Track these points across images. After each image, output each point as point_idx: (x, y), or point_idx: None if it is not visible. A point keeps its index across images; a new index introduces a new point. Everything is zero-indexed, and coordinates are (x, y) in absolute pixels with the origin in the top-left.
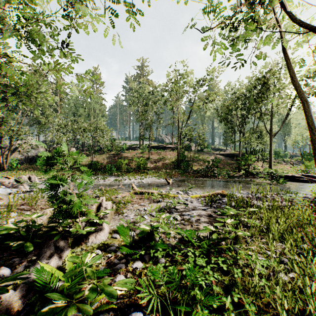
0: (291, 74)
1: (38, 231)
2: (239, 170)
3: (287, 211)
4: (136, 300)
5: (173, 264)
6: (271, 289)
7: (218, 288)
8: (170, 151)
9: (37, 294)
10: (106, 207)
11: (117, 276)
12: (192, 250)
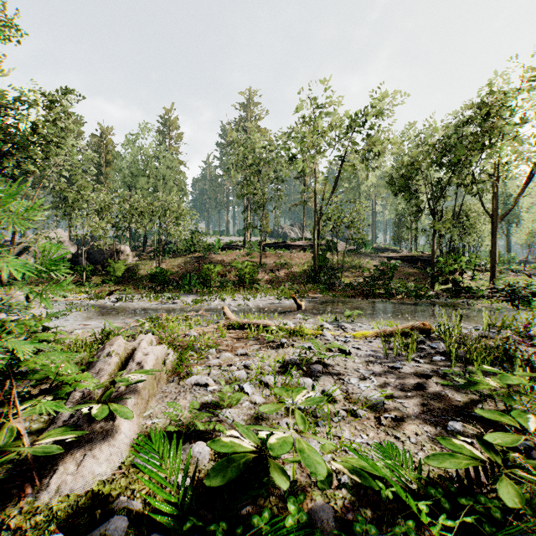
0: None
1: None
2: (433, 284)
3: None
4: None
5: None
6: None
7: None
8: (298, 252)
9: None
10: (142, 362)
11: None
12: None
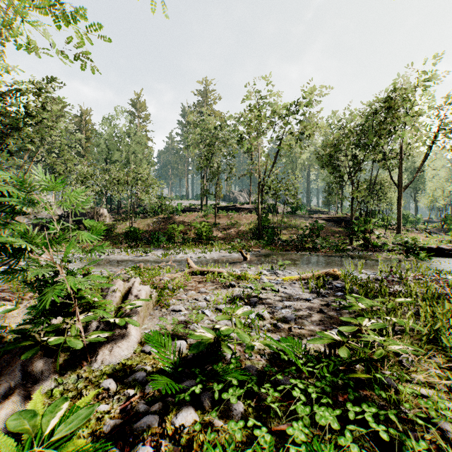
0: None
1: None
2: (352, 240)
3: None
4: None
5: (261, 417)
6: None
7: None
8: (246, 214)
9: None
10: (138, 295)
11: (136, 450)
12: (301, 384)
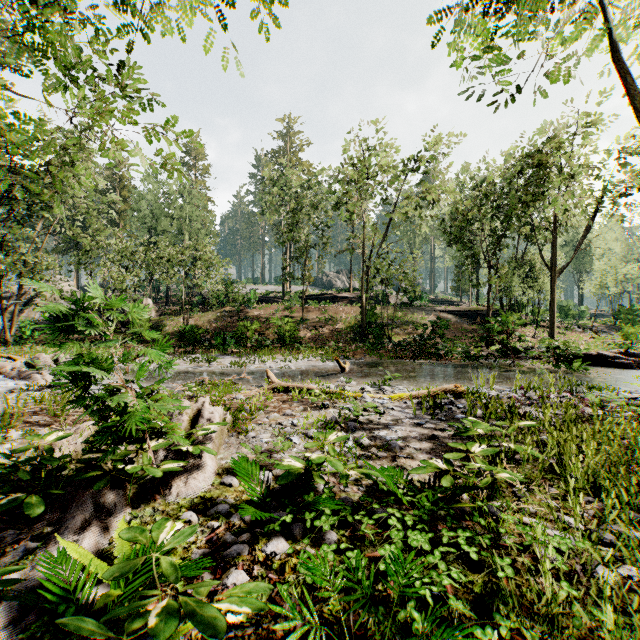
0: (635, 105)
1: (60, 471)
2: (488, 343)
3: (598, 427)
4: (272, 633)
5: (355, 546)
6: (586, 607)
7: (461, 602)
8: (345, 306)
9: (45, 616)
10: (212, 419)
11: (230, 574)
12: (398, 513)
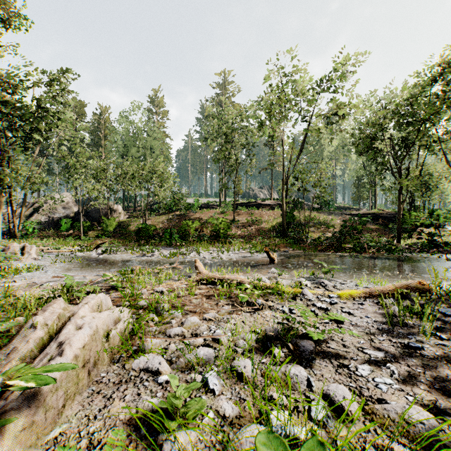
0: None
1: None
2: (399, 239)
3: None
4: None
5: None
6: None
7: None
8: (268, 210)
9: None
10: (64, 344)
11: None
12: None
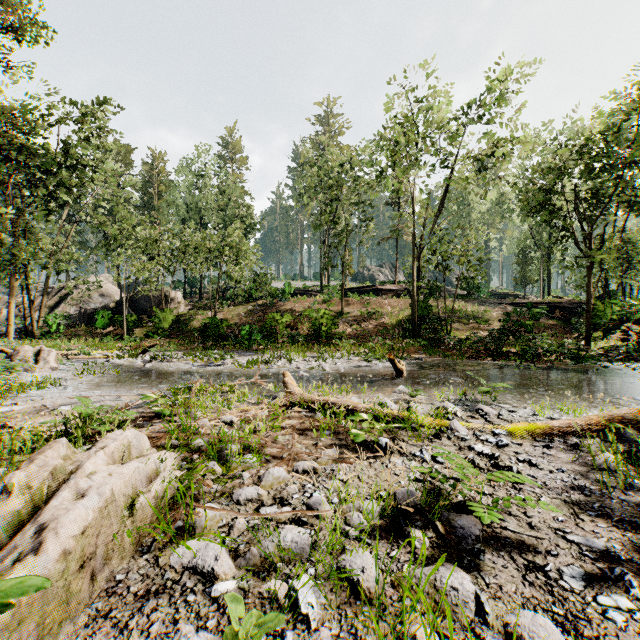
0: None
1: None
2: (589, 340)
3: None
4: None
5: None
6: None
7: None
8: (390, 298)
9: None
10: (45, 530)
11: None
12: None
